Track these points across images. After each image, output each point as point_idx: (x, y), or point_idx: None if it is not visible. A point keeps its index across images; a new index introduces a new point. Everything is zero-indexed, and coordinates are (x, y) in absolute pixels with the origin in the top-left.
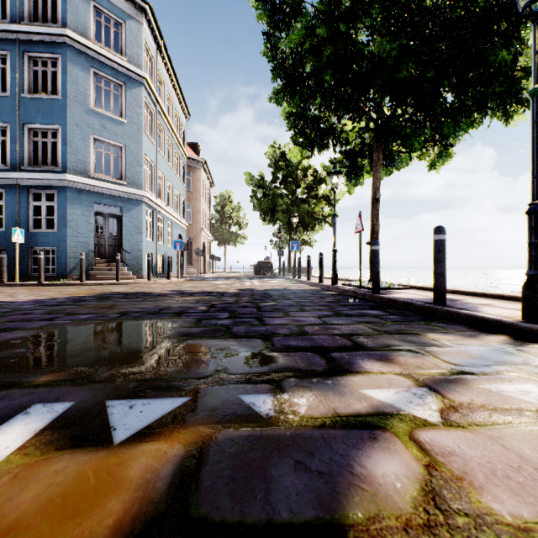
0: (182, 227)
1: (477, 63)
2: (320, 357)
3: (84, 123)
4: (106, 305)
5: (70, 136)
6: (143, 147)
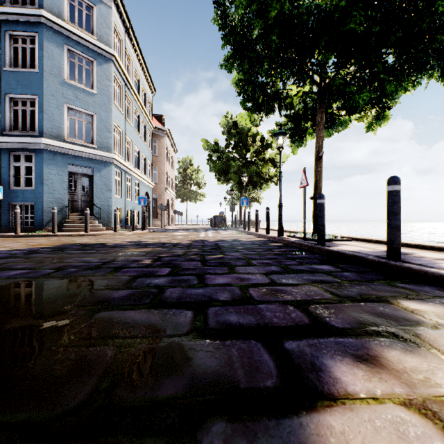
0: (149, 186)
1: (425, 16)
2: (269, 351)
3: (59, 94)
4: (53, 258)
5: (46, 105)
6: (112, 115)
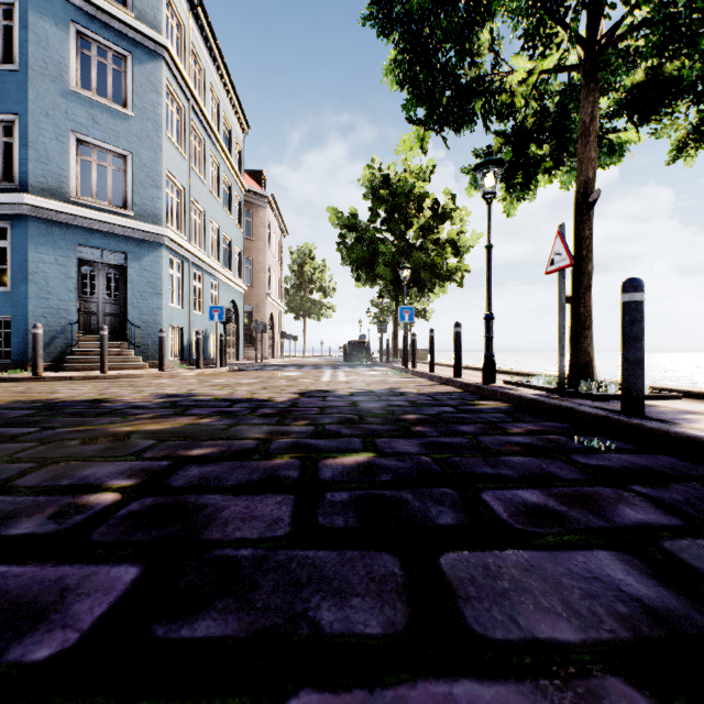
0: (238, 290)
1: None
2: None
3: (59, 113)
4: None
5: (33, 132)
6: (163, 158)
